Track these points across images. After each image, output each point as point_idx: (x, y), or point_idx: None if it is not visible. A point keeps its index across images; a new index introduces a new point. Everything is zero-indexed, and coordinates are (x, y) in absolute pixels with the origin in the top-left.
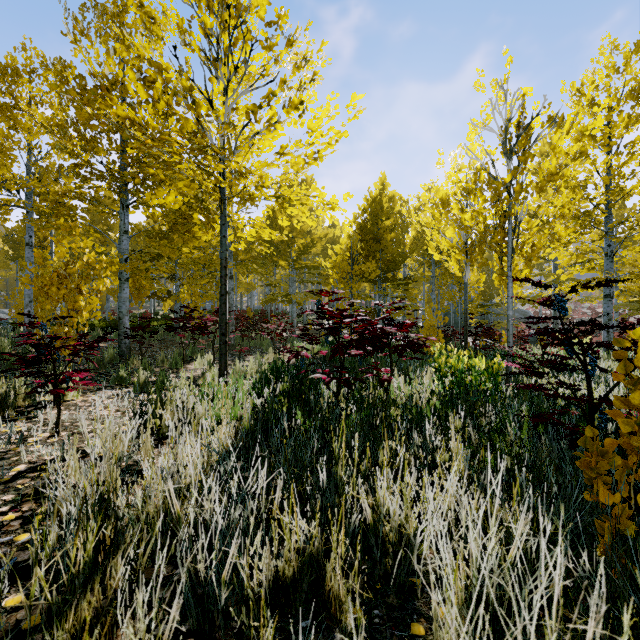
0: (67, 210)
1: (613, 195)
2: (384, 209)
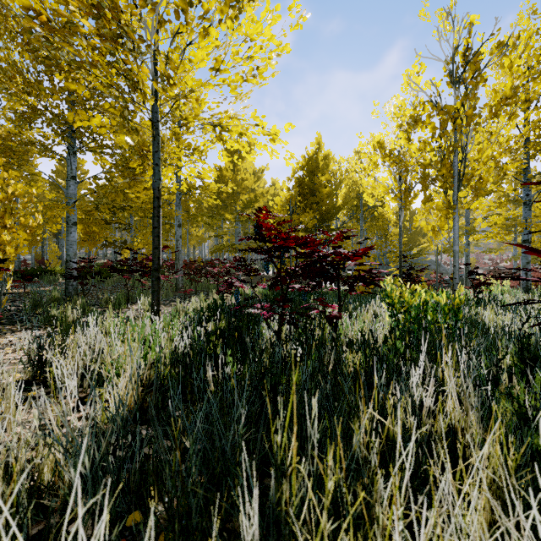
0: (8, 151)
1: (535, 146)
2: (319, 167)
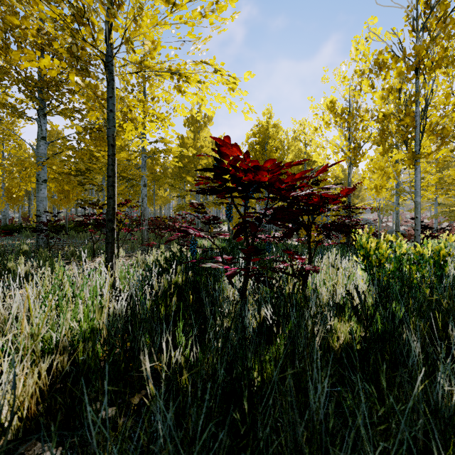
0: None
1: None
2: (270, 134)
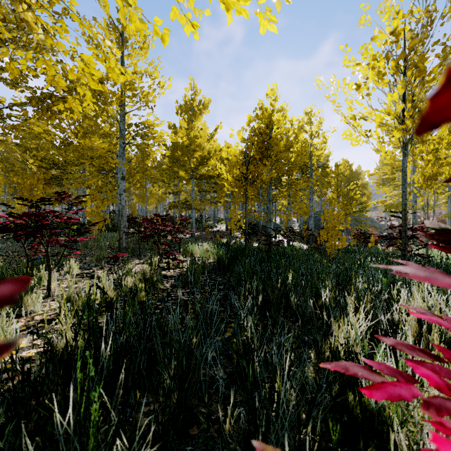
0: None
1: None
2: (274, 120)
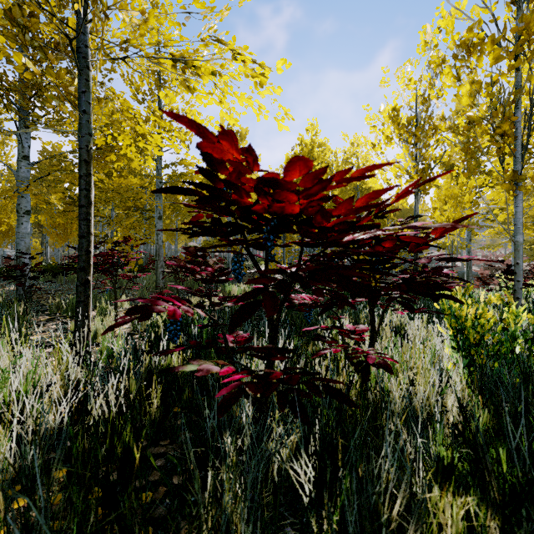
0: None
1: None
2: (315, 156)
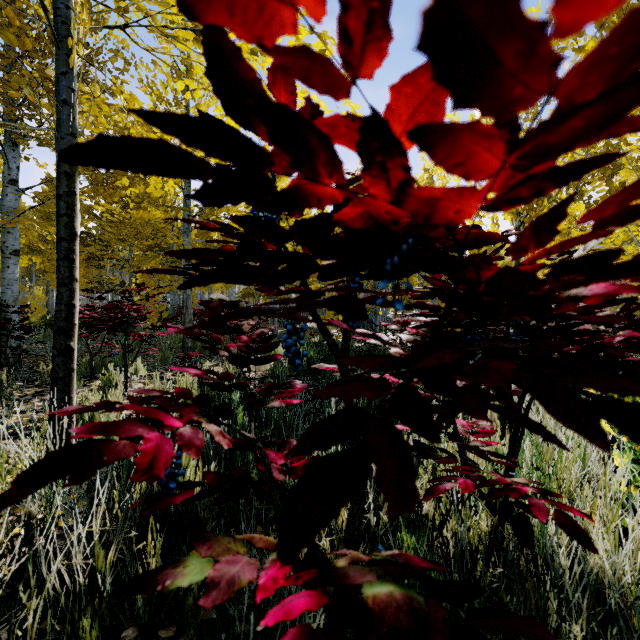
0: None
1: None
2: None
